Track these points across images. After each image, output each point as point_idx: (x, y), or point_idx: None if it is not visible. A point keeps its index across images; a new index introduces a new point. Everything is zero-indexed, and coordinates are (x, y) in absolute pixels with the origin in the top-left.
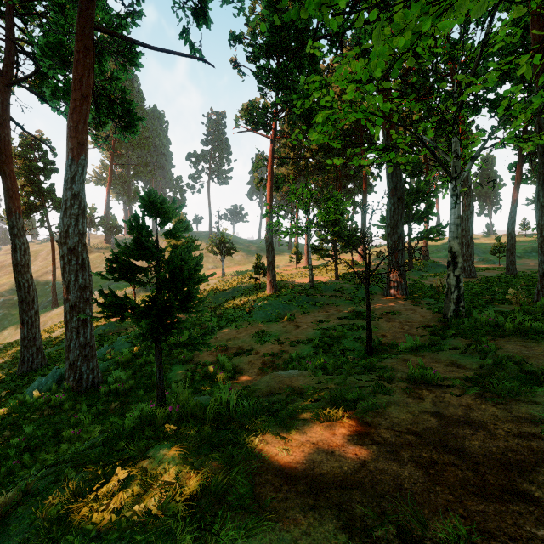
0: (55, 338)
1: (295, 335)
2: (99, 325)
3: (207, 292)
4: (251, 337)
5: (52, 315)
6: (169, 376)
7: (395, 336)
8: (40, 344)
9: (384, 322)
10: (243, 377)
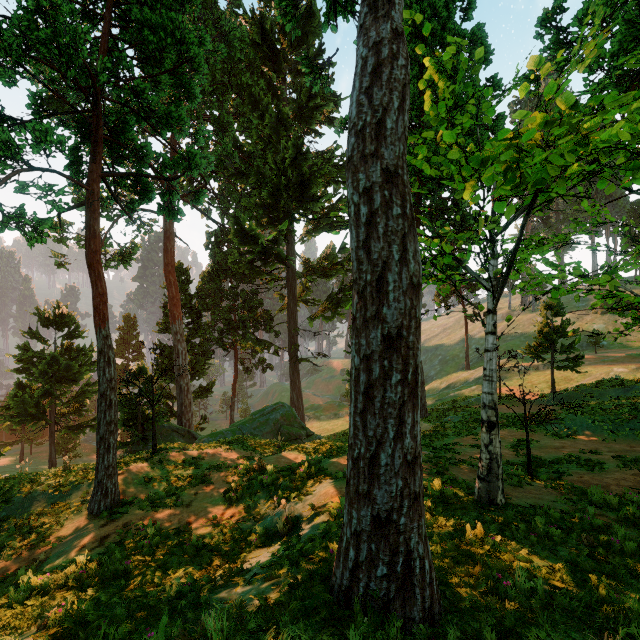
0: (446, 399)
1: (540, 451)
2: (473, 396)
3: (594, 384)
4: (513, 440)
5: (460, 378)
6: (438, 442)
7: (587, 481)
8: (424, 403)
9: (626, 473)
10: (456, 456)
